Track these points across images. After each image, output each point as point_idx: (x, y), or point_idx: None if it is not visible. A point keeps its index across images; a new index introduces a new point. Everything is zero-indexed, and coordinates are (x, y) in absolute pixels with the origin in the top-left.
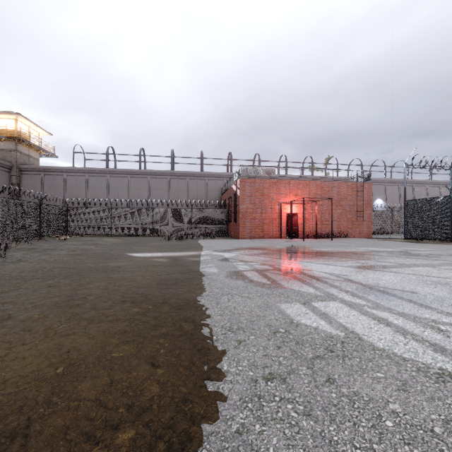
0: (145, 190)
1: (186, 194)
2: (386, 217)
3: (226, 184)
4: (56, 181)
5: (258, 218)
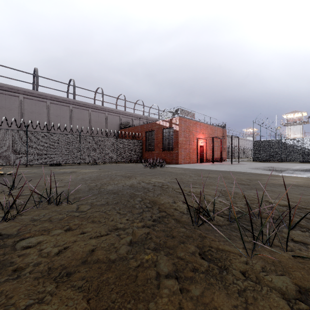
0: (43, 115)
1: (88, 124)
2: None
3: (121, 120)
4: None
5: (188, 148)
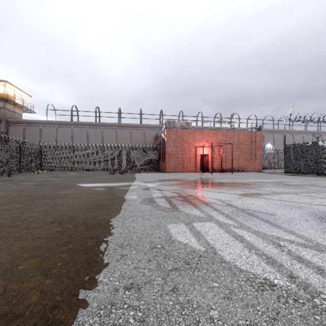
0: (99, 137)
1: (129, 140)
2: (273, 157)
3: (158, 133)
4: (34, 130)
5: (180, 158)
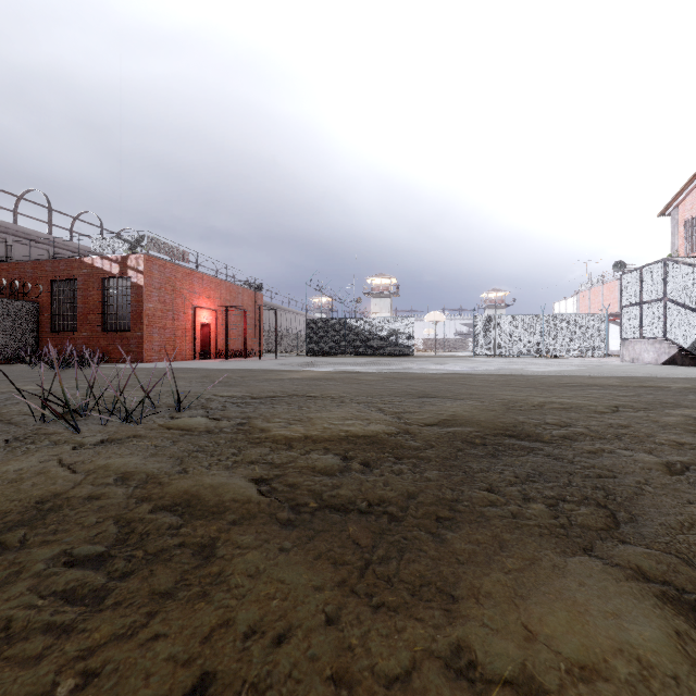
0: None
1: None
2: None
3: None
4: None
5: (170, 328)
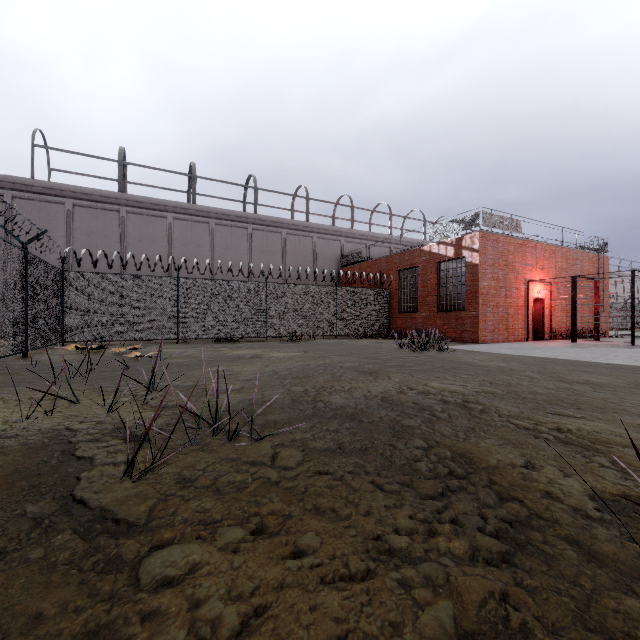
0: (204, 247)
1: (281, 261)
2: None
3: (344, 248)
4: None
5: (502, 305)
